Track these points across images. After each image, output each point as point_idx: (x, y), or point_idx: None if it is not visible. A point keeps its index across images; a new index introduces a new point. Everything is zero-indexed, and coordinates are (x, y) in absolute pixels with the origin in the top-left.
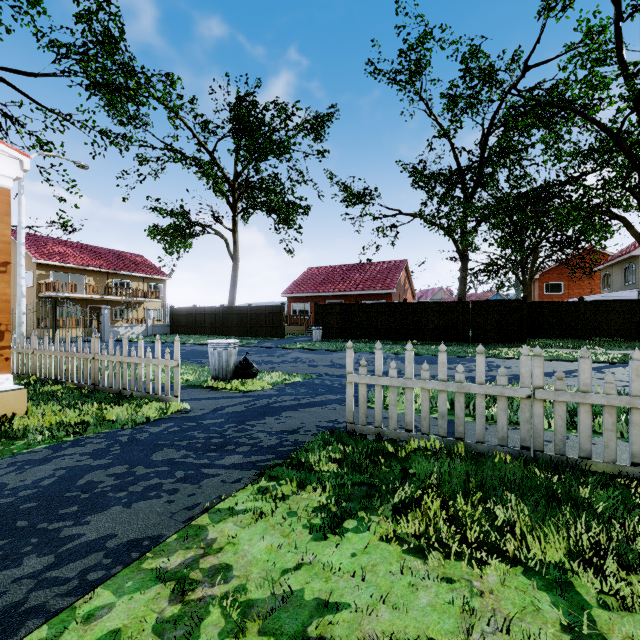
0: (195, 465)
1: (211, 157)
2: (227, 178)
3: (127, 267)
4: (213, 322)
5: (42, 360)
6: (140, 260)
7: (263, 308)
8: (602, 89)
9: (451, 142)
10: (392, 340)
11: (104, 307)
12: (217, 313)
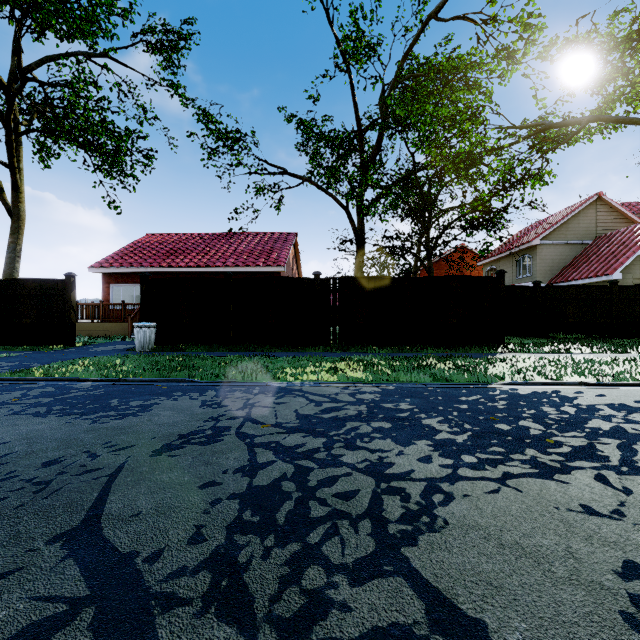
0: None
1: None
2: None
3: None
4: None
5: None
6: None
7: (23, 284)
8: (528, 39)
9: (352, 84)
10: (294, 345)
11: None
12: None
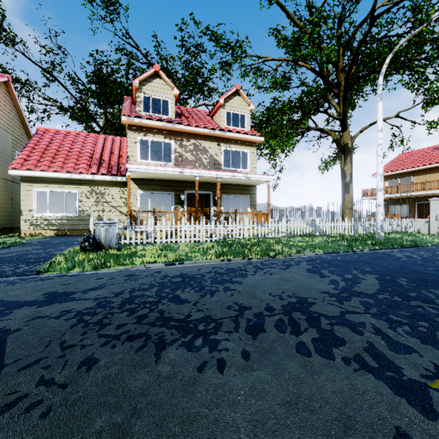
0: (44, 241)
1: None
2: None
3: None
4: None
5: (196, 230)
6: None
7: None
8: None
9: None
10: None
11: None
12: None
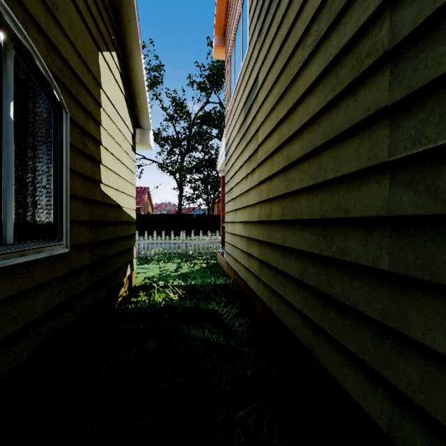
0: None
1: None
2: None
3: None
4: None
5: None
6: None
7: None
8: None
9: (174, 124)
10: (141, 235)
11: None
12: None
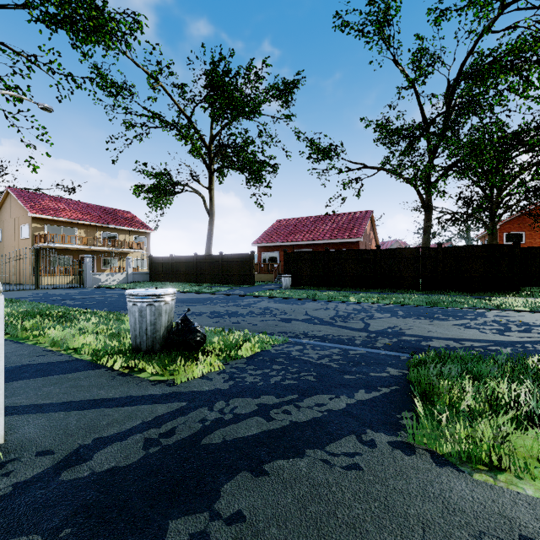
0: None
1: (189, 121)
2: (204, 141)
3: (115, 221)
4: (187, 270)
5: None
6: (127, 215)
7: (234, 256)
8: None
9: (417, 94)
10: (364, 288)
11: (86, 256)
12: (191, 261)
